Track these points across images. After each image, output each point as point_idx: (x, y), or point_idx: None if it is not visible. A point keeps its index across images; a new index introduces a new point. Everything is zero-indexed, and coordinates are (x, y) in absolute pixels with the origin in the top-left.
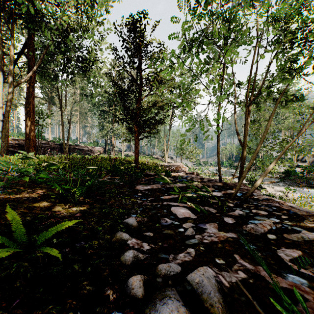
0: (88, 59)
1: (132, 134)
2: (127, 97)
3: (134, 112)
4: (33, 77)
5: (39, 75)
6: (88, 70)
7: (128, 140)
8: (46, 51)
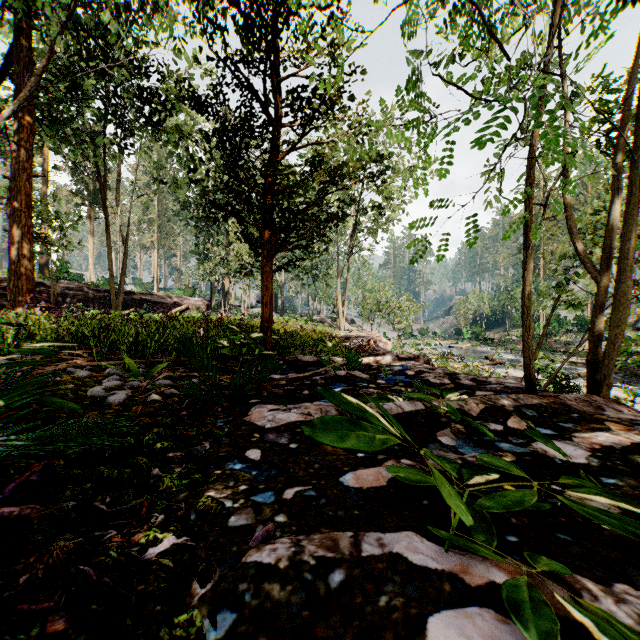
0: (164, 93)
1: (256, 255)
2: (242, 153)
3: (257, 184)
4: (29, 129)
5: (51, 129)
6: (163, 119)
7: (247, 272)
8: (50, 58)
